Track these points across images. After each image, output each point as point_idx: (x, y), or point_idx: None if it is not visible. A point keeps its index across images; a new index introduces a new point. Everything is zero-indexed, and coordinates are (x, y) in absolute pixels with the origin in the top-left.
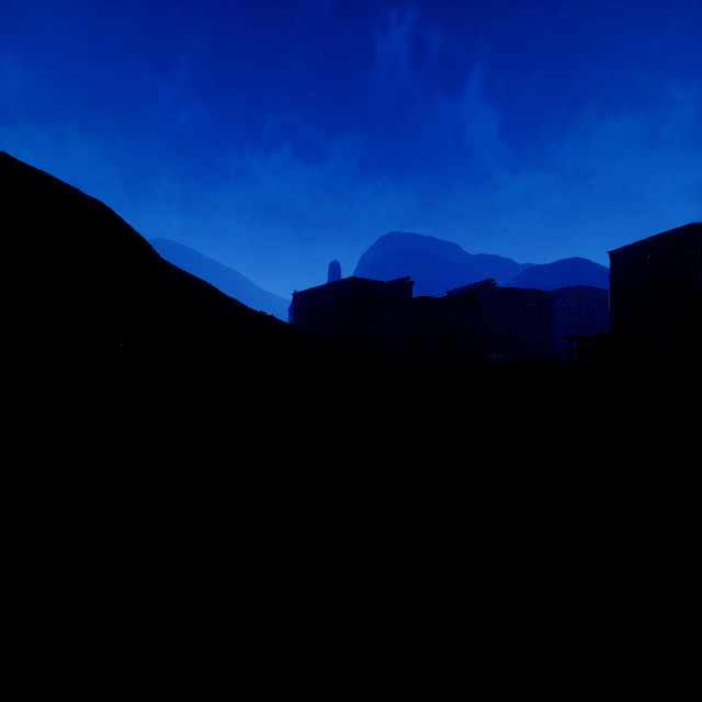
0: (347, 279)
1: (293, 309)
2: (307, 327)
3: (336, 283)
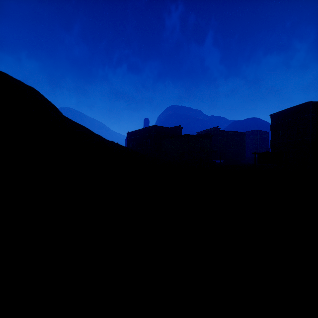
0: (152, 126)
1: (127, 140)
2: (133, 148)
3: (147, 128)
